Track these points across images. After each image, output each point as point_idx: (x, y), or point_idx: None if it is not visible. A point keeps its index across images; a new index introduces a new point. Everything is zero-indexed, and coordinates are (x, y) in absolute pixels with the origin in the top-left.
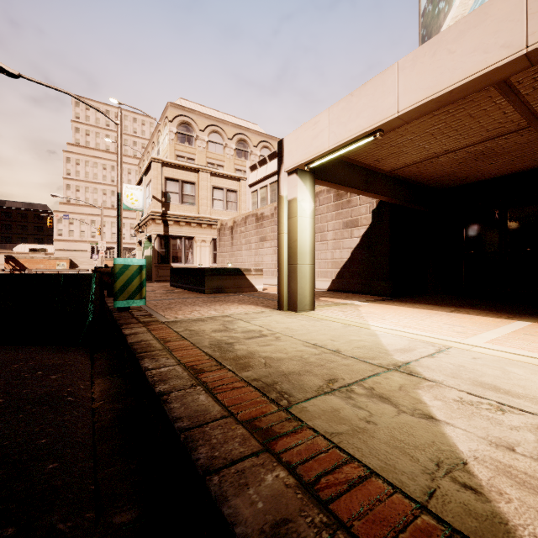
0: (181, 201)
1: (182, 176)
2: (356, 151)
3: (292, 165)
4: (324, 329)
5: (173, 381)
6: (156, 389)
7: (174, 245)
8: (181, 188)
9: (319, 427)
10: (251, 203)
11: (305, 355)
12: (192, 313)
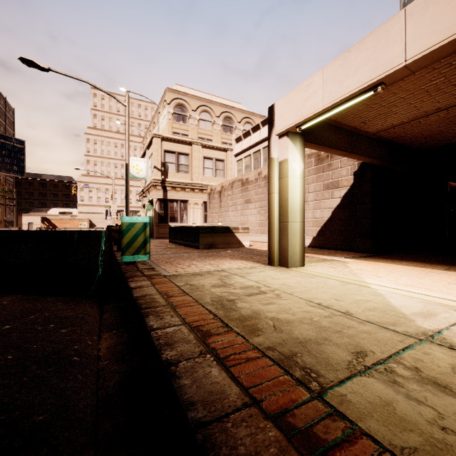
0: (177, 170)
1: (178, 149)
2: (343, 113)
3: (283, 128)
4: (322, 286)
5: (180, 345)
6: (163, 356)
7: (171, 207)
8: (178, 159)
9: (377, 434)
10: (236, 170)
11: (314, 317)
12: (190, 268)
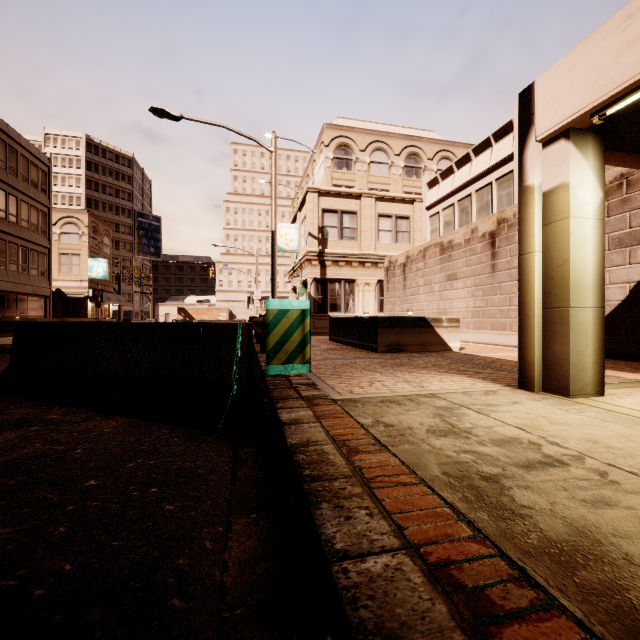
0: (340, 236)
1: (342, 206)
2: None
3: (556, 122)
4: None
5: None
6: None
7: (332, 290)
8: (341, 220)
9: None
10: (429, 230)
11: None
12: (373, 386)
